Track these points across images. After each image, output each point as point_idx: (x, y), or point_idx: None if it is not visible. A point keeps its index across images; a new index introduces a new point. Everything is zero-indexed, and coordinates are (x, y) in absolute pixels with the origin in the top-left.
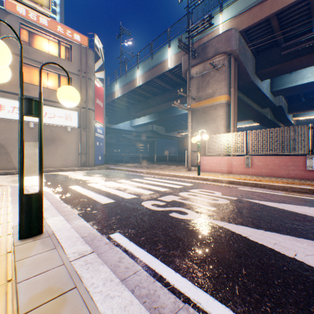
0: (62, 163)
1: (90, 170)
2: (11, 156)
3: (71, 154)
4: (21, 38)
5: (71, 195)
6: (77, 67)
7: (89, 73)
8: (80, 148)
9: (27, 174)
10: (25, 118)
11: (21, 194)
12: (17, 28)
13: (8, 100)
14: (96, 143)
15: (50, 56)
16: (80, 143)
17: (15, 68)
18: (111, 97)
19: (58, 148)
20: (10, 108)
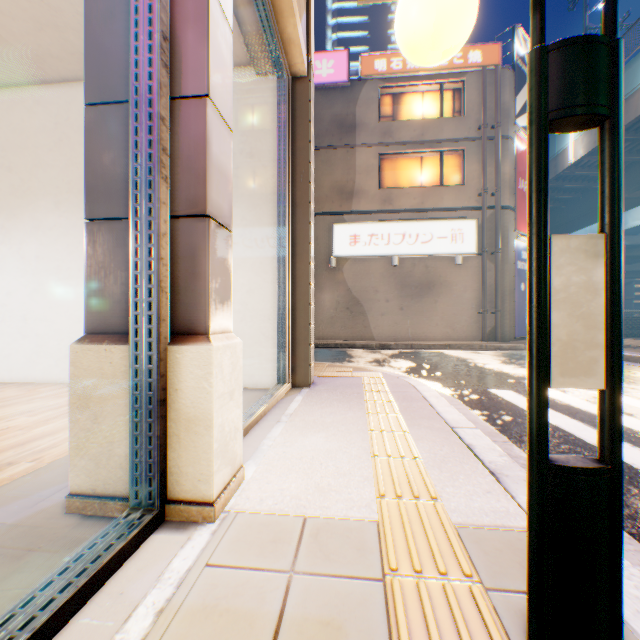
0: (444, 331)
1: (507, 350)
2: (367, 318)
3: (461, 314)
4: (380, 114)
5: (515, 418)
6: (473, 123)
7: (500, 126)
8: (481, 299)
9: (558, 377)
10: (385, 252)
11: (537, 459)
12: (375, 100)
13: (363, 226)
14: (518, 287)
15: (423, 124)
16: (480, 289)
17: (372, 169)
18: (550, 168)
19: (437, 301)
20: (366, 238)
